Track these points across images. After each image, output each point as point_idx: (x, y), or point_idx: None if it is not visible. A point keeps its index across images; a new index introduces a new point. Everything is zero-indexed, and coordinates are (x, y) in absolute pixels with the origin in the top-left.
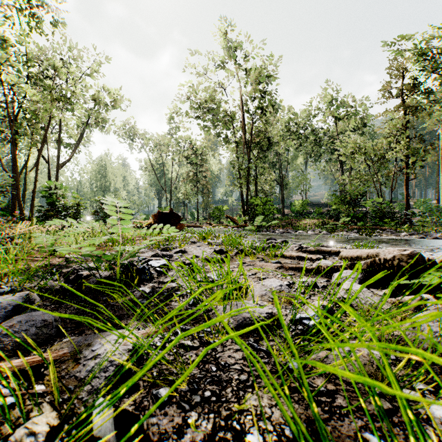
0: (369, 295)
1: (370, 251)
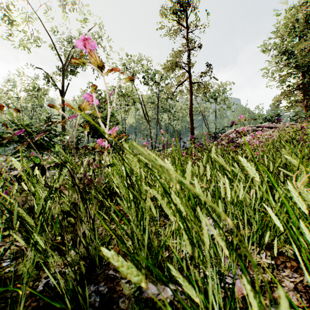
0: None
1: None
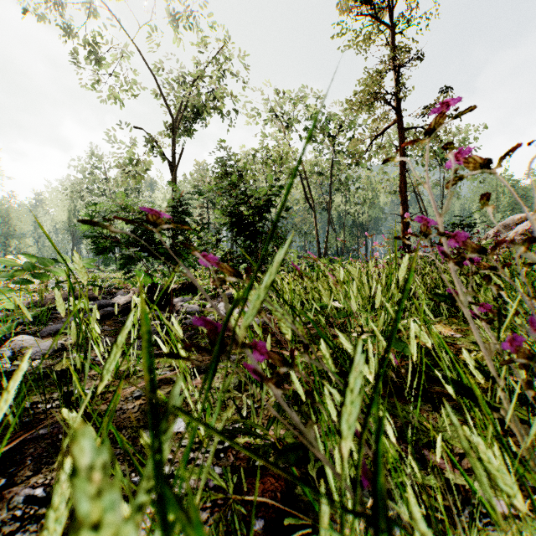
0: None
1: None
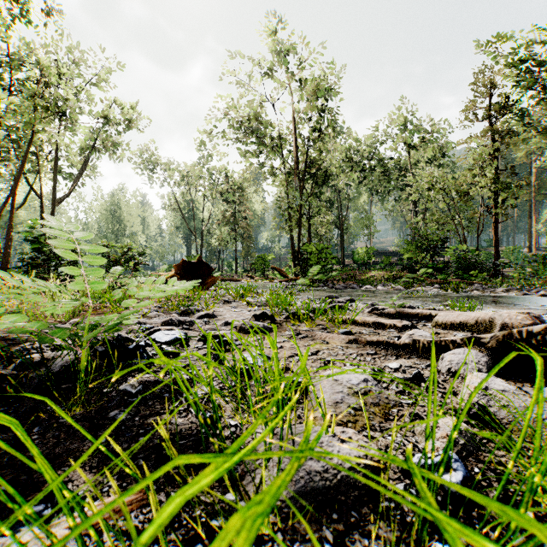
0: (526, 401)
1: (479, 315)
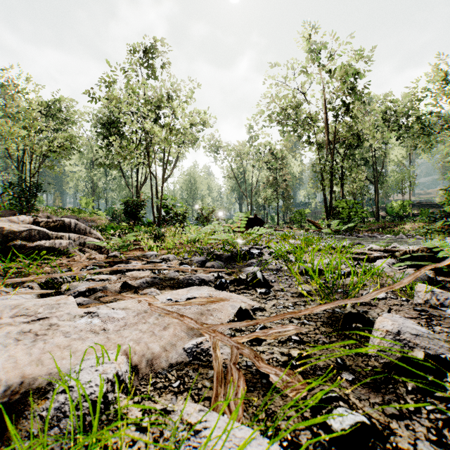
0: (385, 268)
1: None
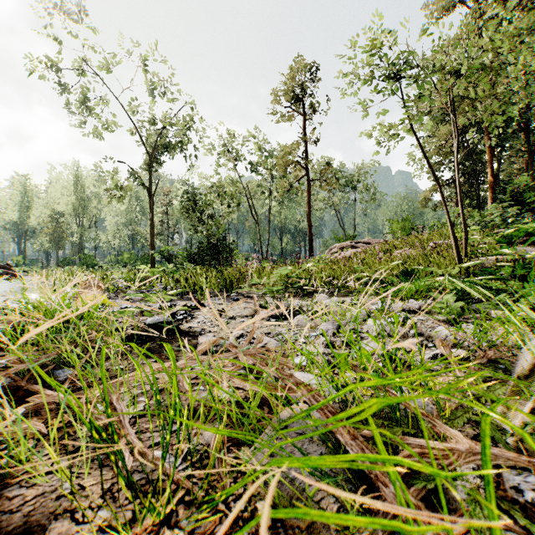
0: None
1: None
